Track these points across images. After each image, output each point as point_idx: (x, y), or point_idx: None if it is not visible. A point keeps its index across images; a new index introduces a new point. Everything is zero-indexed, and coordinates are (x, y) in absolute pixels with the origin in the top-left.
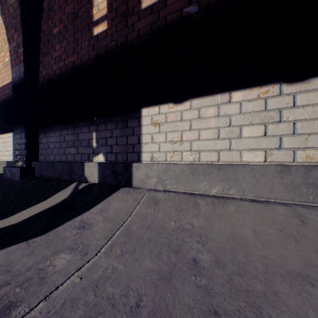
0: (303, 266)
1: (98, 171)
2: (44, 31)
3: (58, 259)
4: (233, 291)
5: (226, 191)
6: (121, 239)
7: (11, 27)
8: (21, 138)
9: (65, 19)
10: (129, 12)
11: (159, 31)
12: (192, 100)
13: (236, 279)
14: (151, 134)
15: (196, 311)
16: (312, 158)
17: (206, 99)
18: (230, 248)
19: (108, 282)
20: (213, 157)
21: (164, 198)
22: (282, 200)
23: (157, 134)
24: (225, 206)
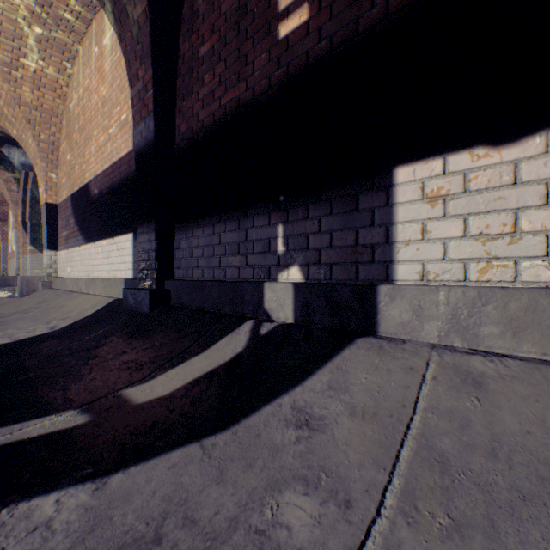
0: None
1: (293, 300)
2: (183, 55)
3: (288, 508)
4: None
5: None
6: (427, 477)
7: (134, 58)
8: (149, 241)
9: (222, 25)
10: None
11: None
12: None
13: None
14: (420, 222)
15: None
16: None
17: None
18: None
19: None
20: None
21: (496, 374)
22: None
23: (437, 222)
24: None
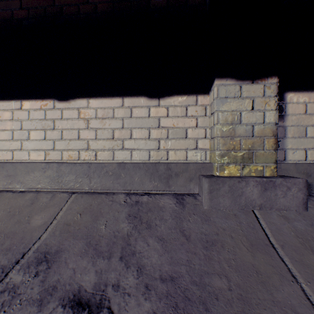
0: None
1: None
2: None
3: None
4: None
5: (9, 185)
6: None
7: None
8: None
9: None
10: None
11: None
12: None
13: None
14: None
15: None
16: (72, 157)
17: (4, 103)
18: None
19: None
20: (9, 156)
21: None
22: (46, 189)
23: None
24: None
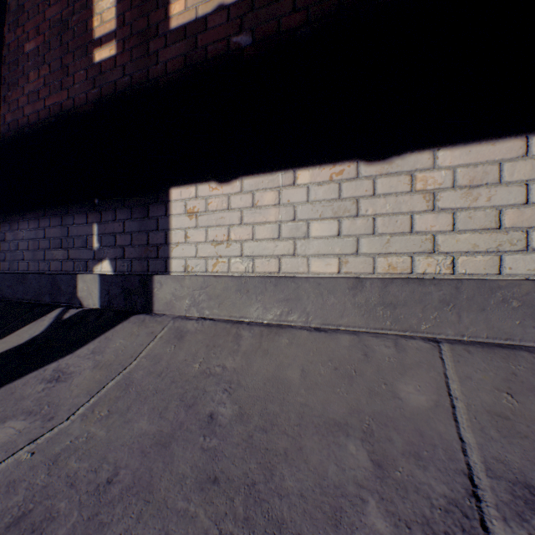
0: (346, 412)
1: (100, 289)
2: (9, 44)
3: (3, 429)
4: (248, 452)
5: (286, 316)
6: (113, 394)
7: None
8: None
9: (47, 29)
10: (151, 31)
11: (196, 67)
12: (244, 179)
13: (257, 436)
14: (184, 230)
15: (190, 481)
16: (396, 268)
17: (263, 178)
18: (264, 396)
19: (75, 455)
20: (273, 266)
21: (195, 330)
22: (355, 328)
23: (193, 230)
24: (276, 339)
